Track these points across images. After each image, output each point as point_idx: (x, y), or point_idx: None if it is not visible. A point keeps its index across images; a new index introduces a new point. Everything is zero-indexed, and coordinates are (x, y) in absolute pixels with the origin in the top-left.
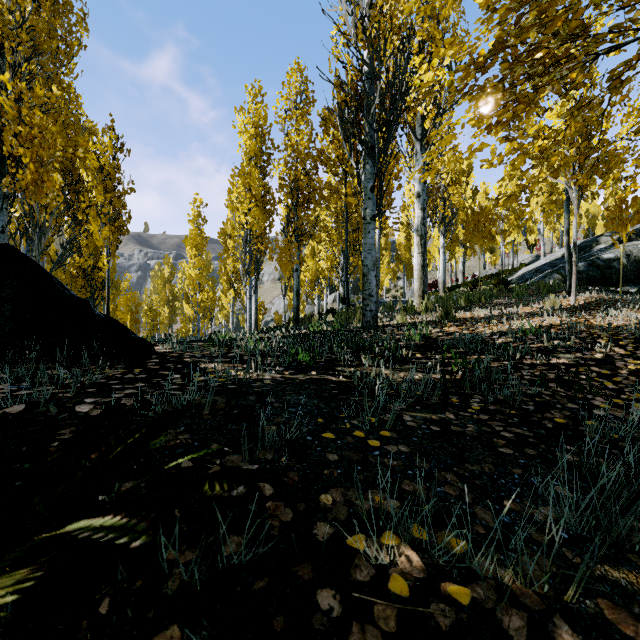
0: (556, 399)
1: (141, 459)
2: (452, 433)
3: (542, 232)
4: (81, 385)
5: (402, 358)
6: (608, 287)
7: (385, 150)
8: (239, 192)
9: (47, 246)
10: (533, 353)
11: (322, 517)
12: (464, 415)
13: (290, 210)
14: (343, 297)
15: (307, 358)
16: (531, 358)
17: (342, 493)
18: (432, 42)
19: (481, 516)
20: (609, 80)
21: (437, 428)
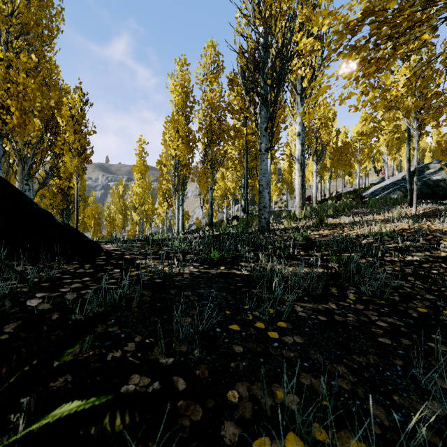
0: (416, 291)
1: (73, 352)
2: (336, 323)
3: (386, 161)
4: (39, 279)
5: (290, 255)
6: (437, 200)
7: (275, 100)
8: (170, 133)
9: (35, 172)
10: (391, 252)
11: (229, 415)
12: (343, 305)
13: (206, 146)
14: (244, 207)
15: (218, 255)
16: (390, 256)
17: (247, 388)
18: (309, 23)
19: (375, 413)
20: None
21: (324, 318)
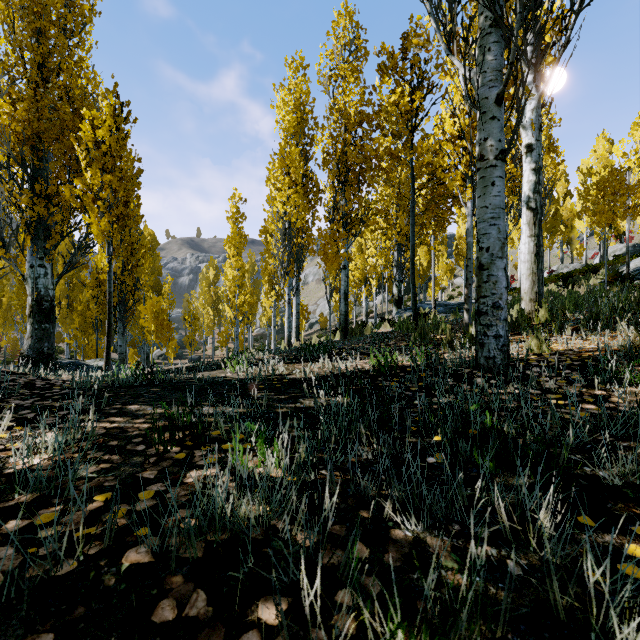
0: None
1: None
2: None
3: None
4: None
5: None
6: None
7: (533, 11)
8: (276, 177)
9: (55, 245)
10: None
11: None
12: None
13: (336, 191)
14: (397, 299)
15: None
16: None
17: None
18: None
19: None
20: None
21: None
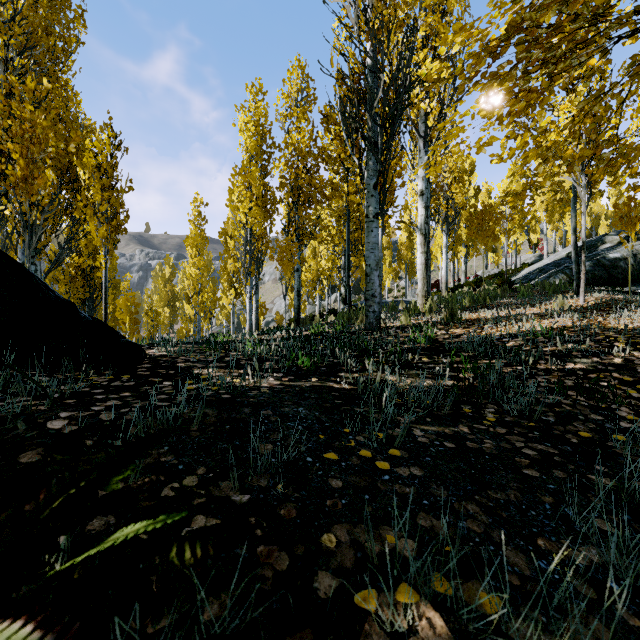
0: (577, 409)
1: None
2: (468, 451)
3: (545, 231)
4: (61, 395)
5: (408, 362)
6: (614, 287)
7: (389, 146)
8: (239, 191)
9: (44, 246)
10: (547, 357)
11: (324, 564)
12: (479, 428)
13: (291, 209)
14: (344, 297)
15: (308, 363)
16: (545, 363)
17: (348, 531)
18: (436, 37)
19: (513, 561)
20: (631, 66)
21: (451, 444)
